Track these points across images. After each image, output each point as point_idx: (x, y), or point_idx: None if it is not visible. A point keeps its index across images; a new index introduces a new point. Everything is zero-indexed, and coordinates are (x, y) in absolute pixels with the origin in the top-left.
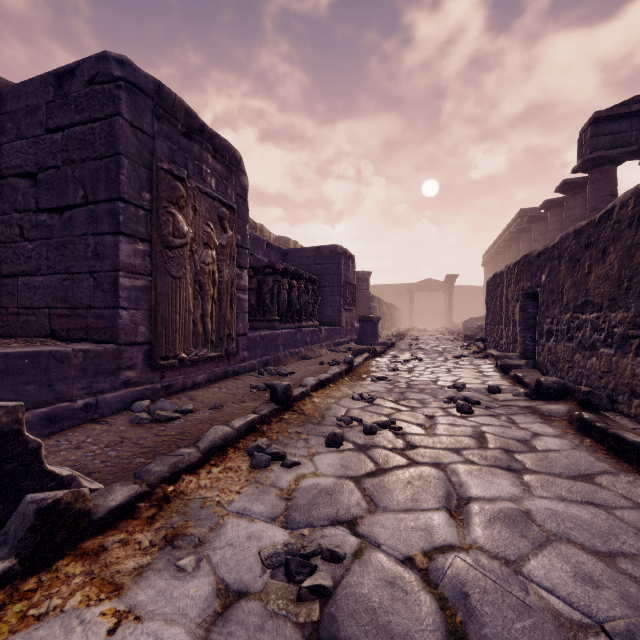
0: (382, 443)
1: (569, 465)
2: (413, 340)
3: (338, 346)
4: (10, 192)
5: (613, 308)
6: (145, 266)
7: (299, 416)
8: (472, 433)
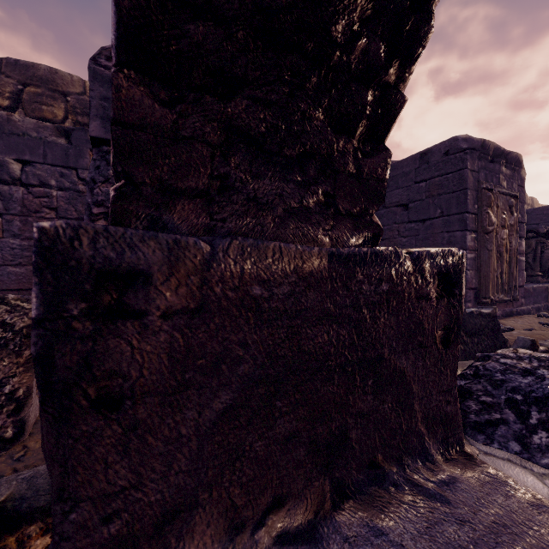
0: None
1: None
2: None
3: None
4: (391, 215)
5: None
6: (474, 246)
7: None
8: None
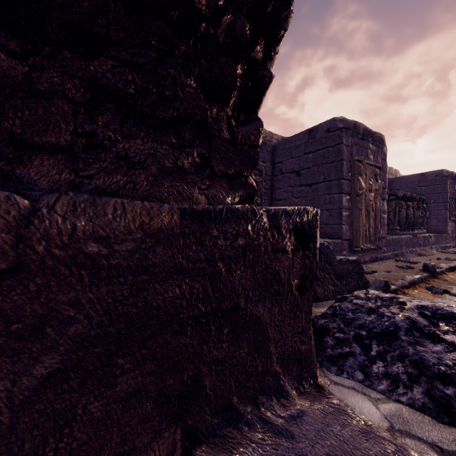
0: None
1: None
2: None
3: (444, 249)
4: (287, 179)
5: None
6: (348, 205)
7: (444, 281)
8: None
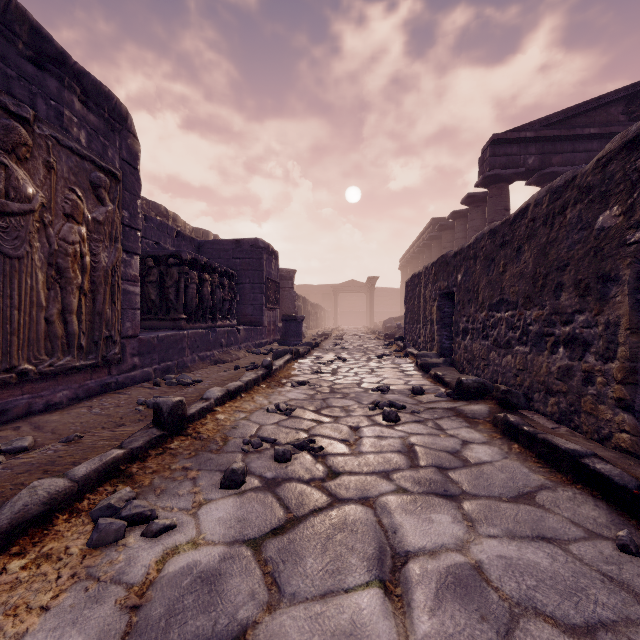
0: (297, 473)
1: (506, 482)
2: (337, 340)
3: (259, 347)
4: None
5: (528, 306)
6: None
7: (193, 442)
8: (401, 447)
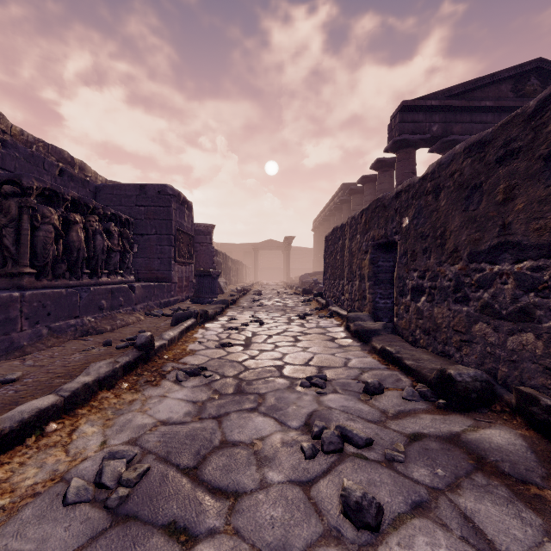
0: None
1: None
2: (256, 295)
3: (166, 306)
4: None
5: None
6: None
7: None
8: None
